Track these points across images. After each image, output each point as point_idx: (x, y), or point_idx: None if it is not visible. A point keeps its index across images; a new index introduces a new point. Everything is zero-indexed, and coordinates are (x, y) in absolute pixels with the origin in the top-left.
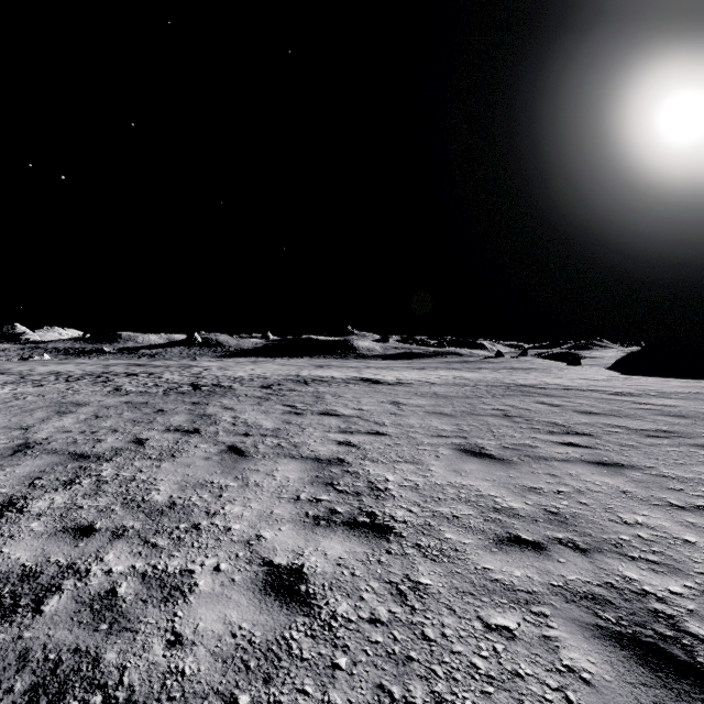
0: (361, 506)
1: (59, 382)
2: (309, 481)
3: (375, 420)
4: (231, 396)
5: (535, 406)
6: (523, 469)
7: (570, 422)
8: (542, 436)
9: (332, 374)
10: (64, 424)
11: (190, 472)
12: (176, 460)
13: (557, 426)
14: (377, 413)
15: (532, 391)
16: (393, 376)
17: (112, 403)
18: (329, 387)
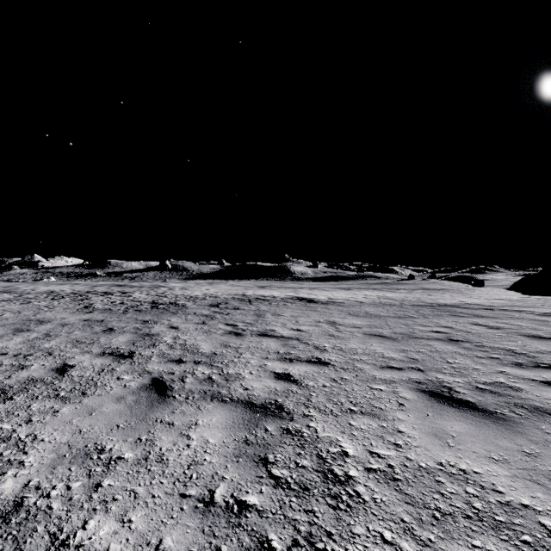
0: (312, 532)
1: (45, 300)
2: (234, 451)
3: (315, 344)
4: (181, 314)
5: (473, 328)
6: (532, 434)
7: (529, 350)
8: (512, 370)
9: (273, 294)
10: (8, 344)
11: (86, 425)
12: (83, 401)
13: (518, 355)
14: (316, 334)
15: (459, 310)
16: (324, 296)
17: (72, 320)
18: (269, 306)
